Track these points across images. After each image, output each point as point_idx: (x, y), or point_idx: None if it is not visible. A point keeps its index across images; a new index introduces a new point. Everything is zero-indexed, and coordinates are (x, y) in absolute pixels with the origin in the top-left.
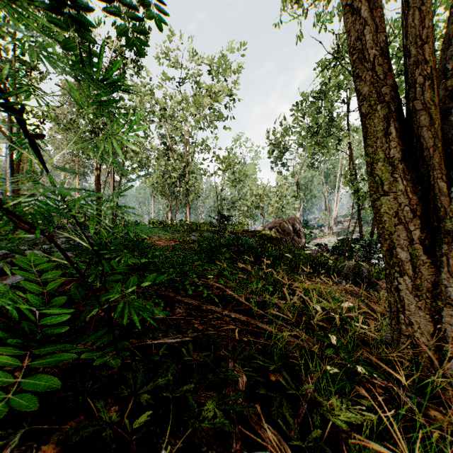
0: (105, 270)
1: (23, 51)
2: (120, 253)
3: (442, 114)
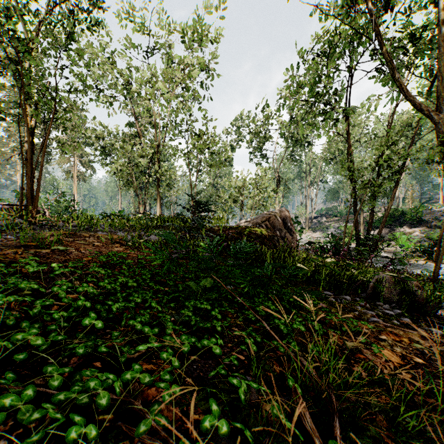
0: None
1: None
2: None
3: None
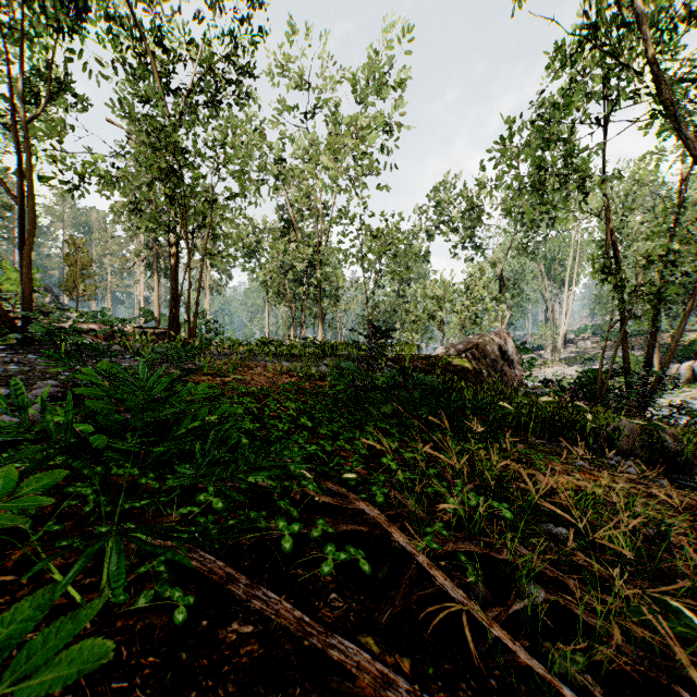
0: None
1: None
2: None
3: None
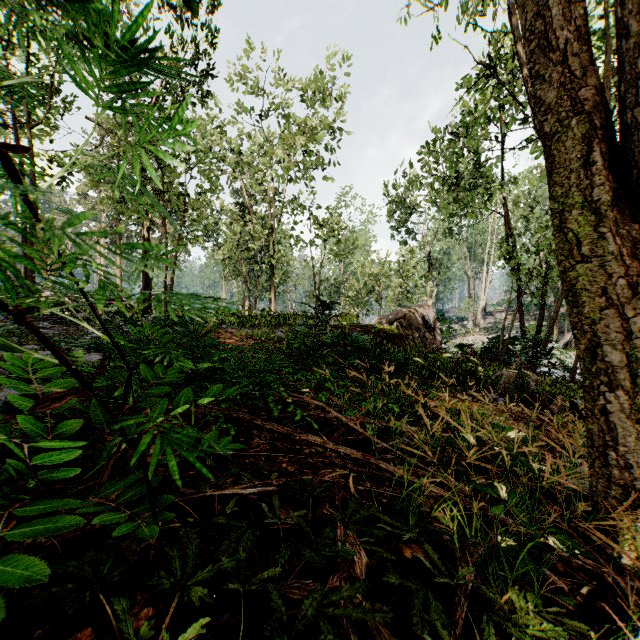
0: (146, 378)
1: (7, 26)
2: (162, 350)
3: None
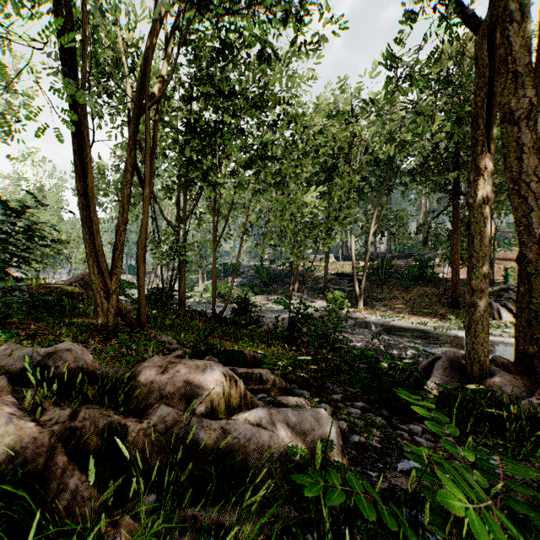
0: None
1: None
2: None
3: (112, 260)
